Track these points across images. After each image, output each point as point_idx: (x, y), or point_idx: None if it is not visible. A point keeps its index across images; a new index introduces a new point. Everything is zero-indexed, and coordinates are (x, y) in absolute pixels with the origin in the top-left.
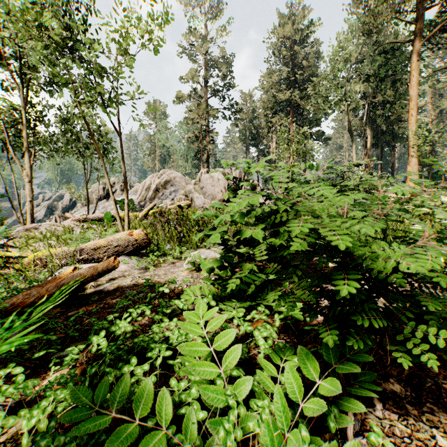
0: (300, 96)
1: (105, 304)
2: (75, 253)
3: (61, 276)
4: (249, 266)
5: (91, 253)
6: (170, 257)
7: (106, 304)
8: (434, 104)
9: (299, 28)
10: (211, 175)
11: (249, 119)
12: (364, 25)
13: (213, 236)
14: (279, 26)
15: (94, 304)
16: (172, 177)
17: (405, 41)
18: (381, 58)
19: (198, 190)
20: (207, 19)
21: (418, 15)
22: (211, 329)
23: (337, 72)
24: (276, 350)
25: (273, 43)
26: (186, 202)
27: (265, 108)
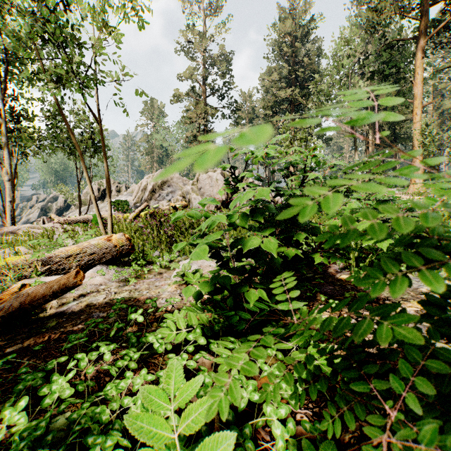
0: (301, 94)
1: (61, 334)
2: (41, 262)
3: (7, 295)
4: (255, 293)
5: (62, 262)
6: (156, 266)
7: (63, 333)
8: (435, 105)
9: (300, 26)
10: (210, 175)
11: (249, 119)
12: (367, 20)
13: (197, 249)
14: (280, 23)
15: (48, 333)
16: (169, 178)
17: (409, 38)
18: (385, 55)
19: (196, 191)
20: (206, 15)
21: (423, 10)
22: (189, 428)
23: (339, 70)
24: (305, 449)
25: (273, 41)
26: (181, 202)
27: (265, 107)
